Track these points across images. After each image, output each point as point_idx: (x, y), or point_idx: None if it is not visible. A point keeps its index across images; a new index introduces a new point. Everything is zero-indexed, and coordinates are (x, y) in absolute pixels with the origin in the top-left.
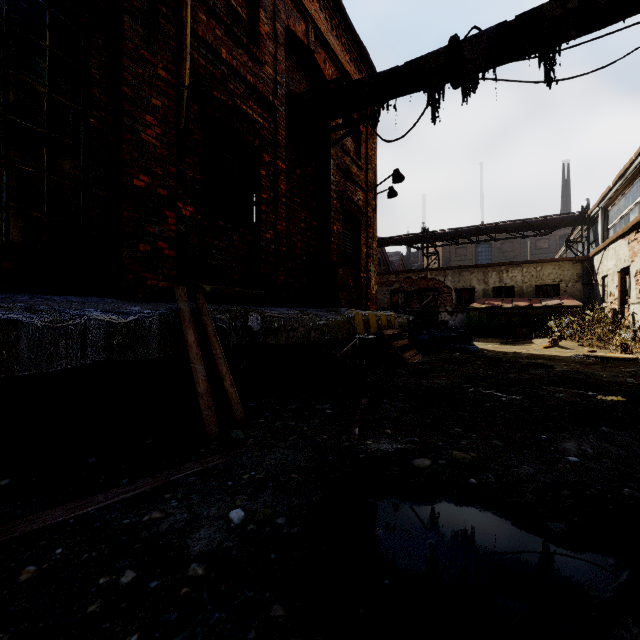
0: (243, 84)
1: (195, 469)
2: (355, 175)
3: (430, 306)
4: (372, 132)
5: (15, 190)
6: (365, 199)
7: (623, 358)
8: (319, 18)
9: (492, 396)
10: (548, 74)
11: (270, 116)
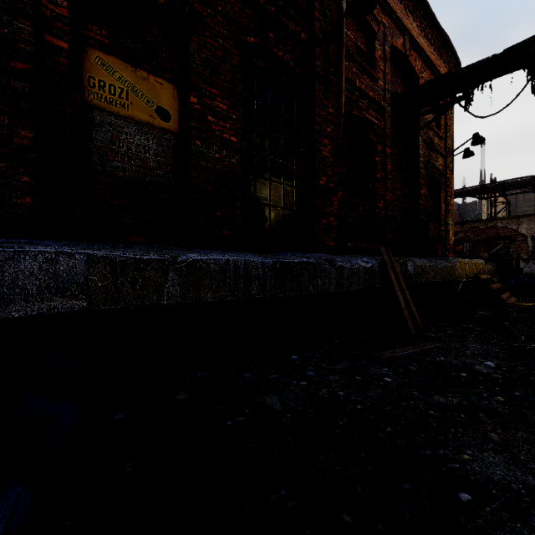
0: (366, 99)
1: (431, 346)
2: (436, 145)
3: (500, 254)
4: None
5: (272, 196)
6: (444, 163)
7: None
8: (412, 28)
9: None
10: None
11: (381, 116)
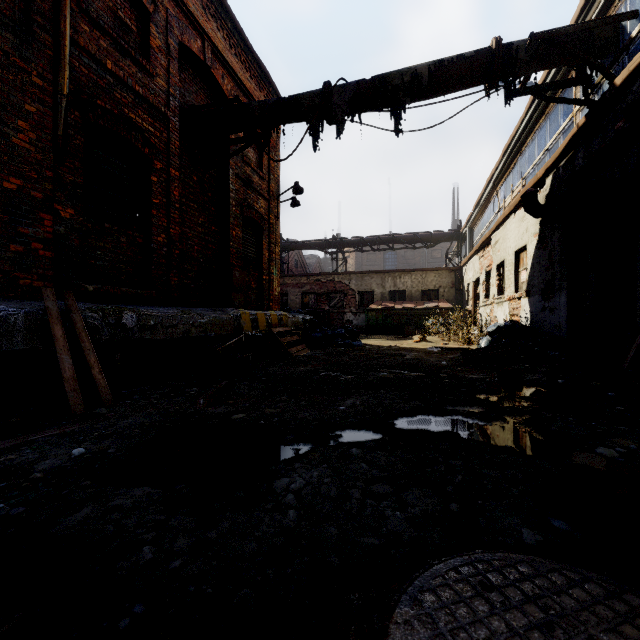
0: (131, 94)
1: (53, 432)
2: (257, 184)
3: (337, 307)
4: (275, 145)
5: None
6: (268, 207)
7: (458, 348)
8: (216, 37)
9: (335, 377)
10: (397, 126)
11: (162, 125)
